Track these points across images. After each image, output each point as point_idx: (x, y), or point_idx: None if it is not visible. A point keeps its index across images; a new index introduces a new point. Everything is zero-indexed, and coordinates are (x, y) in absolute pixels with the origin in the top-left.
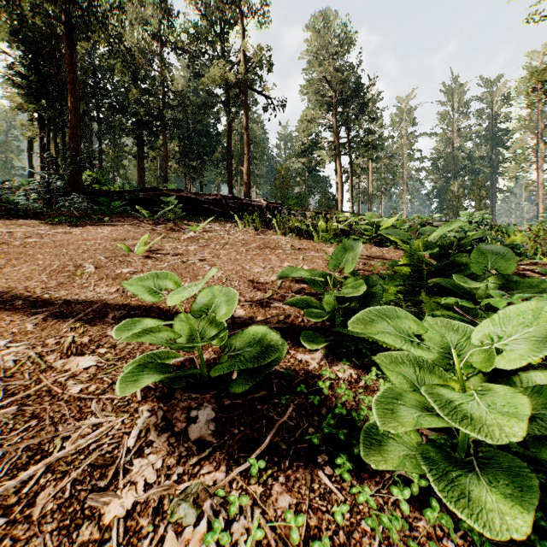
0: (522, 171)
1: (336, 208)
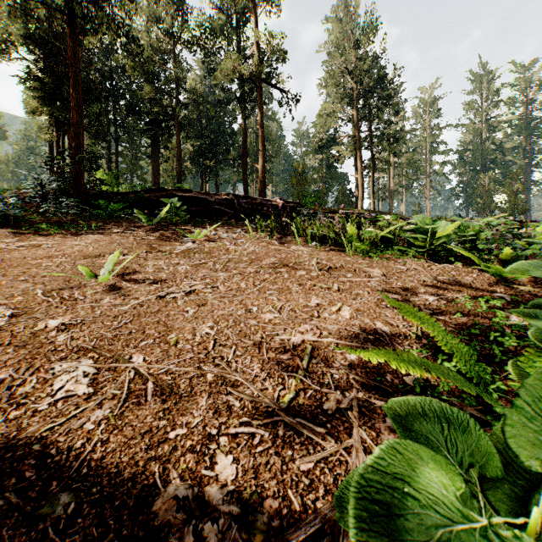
0: None
1: (355, 206)
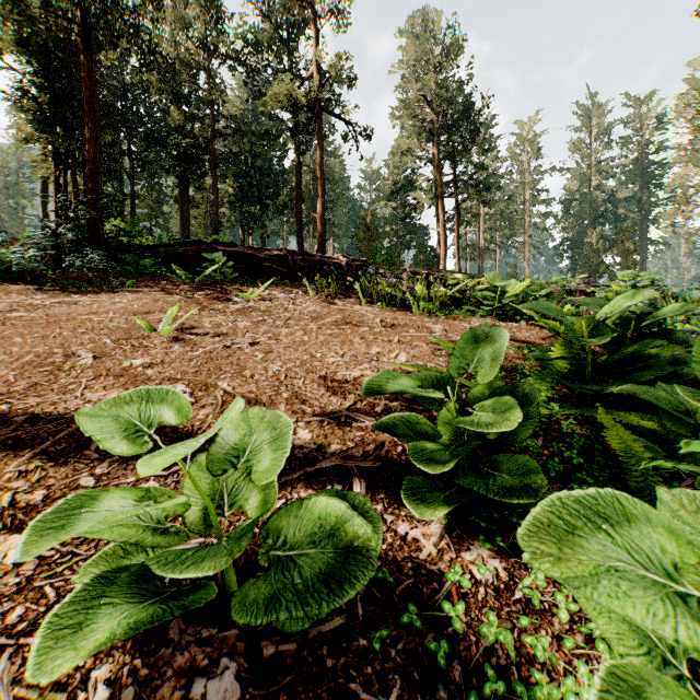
0: (682, 216)
1: (437, 267)
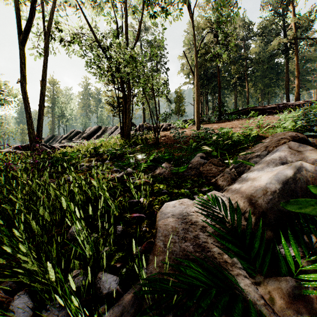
0: None
1: None
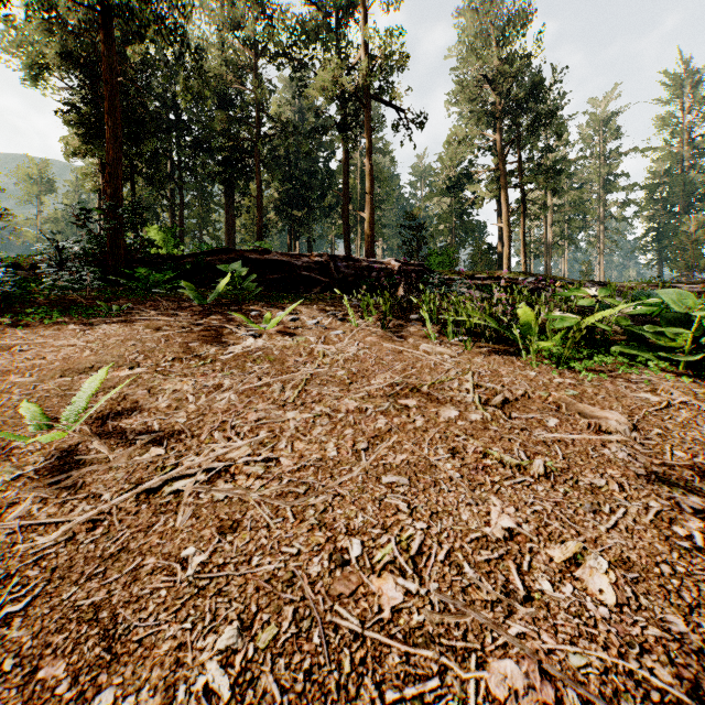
0: None
1: (497, 266)
